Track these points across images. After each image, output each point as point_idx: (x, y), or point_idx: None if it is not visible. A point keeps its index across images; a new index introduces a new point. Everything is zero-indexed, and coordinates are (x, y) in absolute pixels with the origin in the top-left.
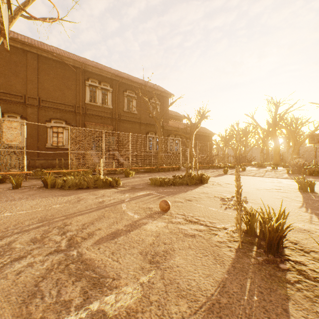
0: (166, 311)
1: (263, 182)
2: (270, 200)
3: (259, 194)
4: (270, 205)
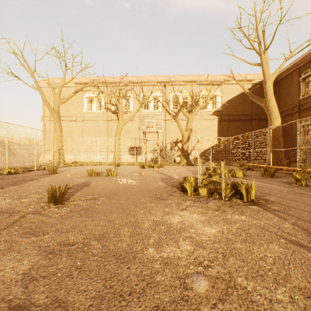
0: (120, 172)
1: (108, 233)
2: (106, 185)
3: (113, 187)
4: (107, 182)
